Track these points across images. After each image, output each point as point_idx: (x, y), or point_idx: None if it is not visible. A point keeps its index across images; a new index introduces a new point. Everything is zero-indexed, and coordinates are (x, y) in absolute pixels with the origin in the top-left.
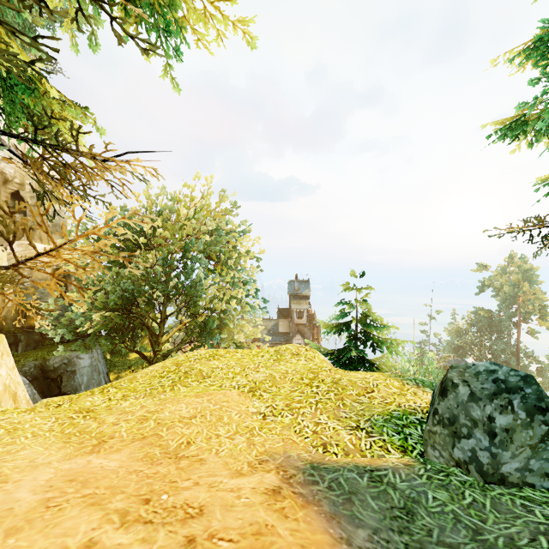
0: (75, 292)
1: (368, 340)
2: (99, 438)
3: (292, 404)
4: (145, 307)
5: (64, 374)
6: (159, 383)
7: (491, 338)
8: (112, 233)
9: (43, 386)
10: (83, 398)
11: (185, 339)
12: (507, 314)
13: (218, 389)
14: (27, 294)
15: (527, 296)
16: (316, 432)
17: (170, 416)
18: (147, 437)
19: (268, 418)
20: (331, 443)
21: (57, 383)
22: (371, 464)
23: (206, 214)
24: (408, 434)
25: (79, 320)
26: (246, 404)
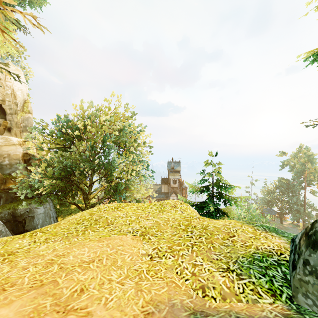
0: (34, 166)
1: (220, 197)
2: (1, 286)
3: (173, 246)
4: (80, 177)
5: (27, 218)
6: (75, 229)
7: (288, 196)
8: (58, 130)
9: (13, 226)
10: (15, 240)
11: (105, 196)
12: (298, 181)
13: (117, 233)
14: (6, 168)
15: (310, 170)
16: (195, 274)
17: (72, 260)
18: (45, 284)
19: (155, 259)
20: (208, 286)
21: (22, 223)
22: (251, 315)
23: (117, 119)
24: (272, 276)
25: (36, 184)
26: (137, 246)
